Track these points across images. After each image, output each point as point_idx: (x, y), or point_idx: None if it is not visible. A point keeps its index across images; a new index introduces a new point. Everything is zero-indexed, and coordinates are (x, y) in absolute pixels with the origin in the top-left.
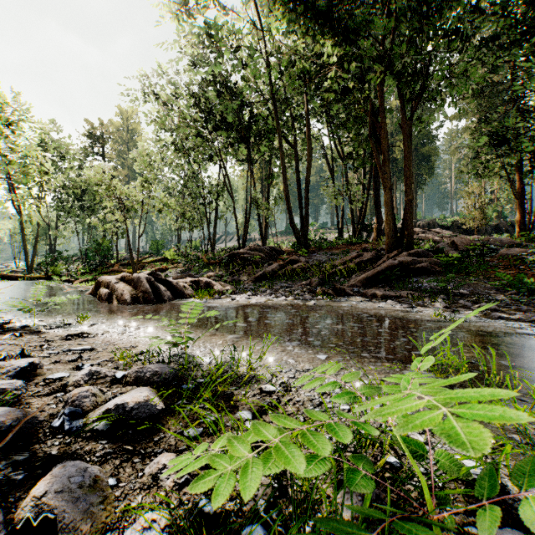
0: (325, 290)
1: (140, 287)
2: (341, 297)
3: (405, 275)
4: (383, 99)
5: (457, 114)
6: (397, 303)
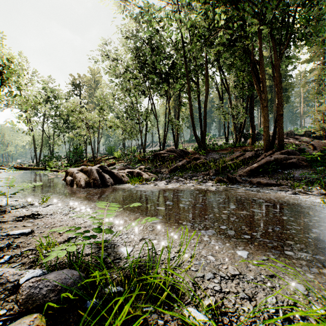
0: (221, 179)
1: (92, 175)
2: (233, 184)
3: (279, 168)
4: (261, 43)
5: (306, 60)
6: (280, 189)
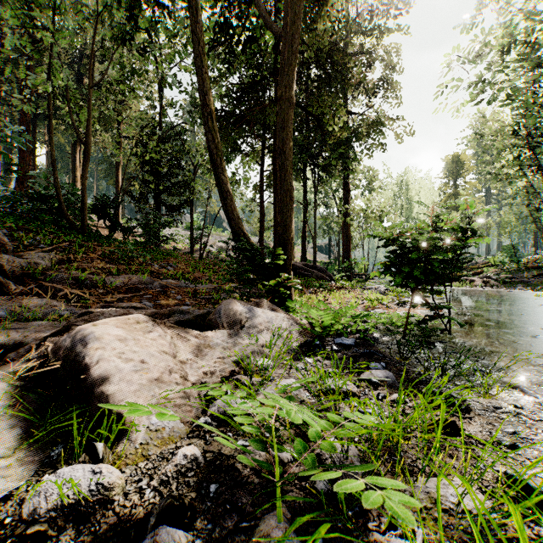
0: None
1: None
2: None
3: None
4: None
5: None
6: None
